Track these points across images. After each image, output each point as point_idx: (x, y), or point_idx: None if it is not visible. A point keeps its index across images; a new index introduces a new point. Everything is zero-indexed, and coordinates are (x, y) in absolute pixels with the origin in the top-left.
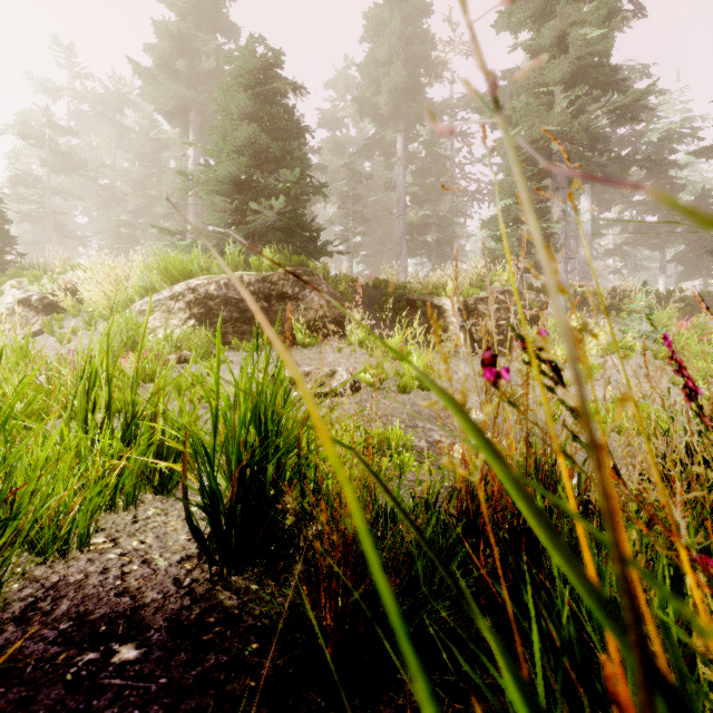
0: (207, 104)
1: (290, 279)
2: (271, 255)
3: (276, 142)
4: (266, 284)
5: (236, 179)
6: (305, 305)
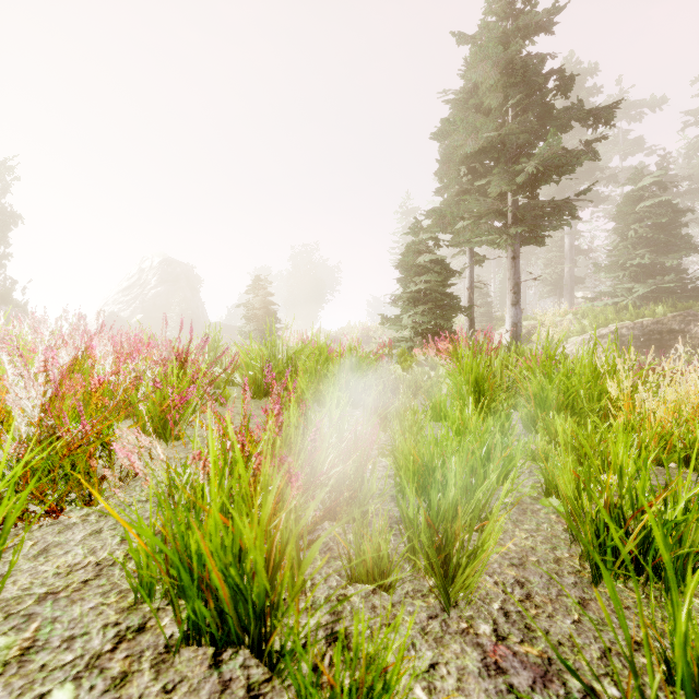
0: (580, 180)
1: (676, 320)
2: (662, 308)
3: (661, 229)
4: (659, 325)
5: (631, 260)
6: (689, 335)
